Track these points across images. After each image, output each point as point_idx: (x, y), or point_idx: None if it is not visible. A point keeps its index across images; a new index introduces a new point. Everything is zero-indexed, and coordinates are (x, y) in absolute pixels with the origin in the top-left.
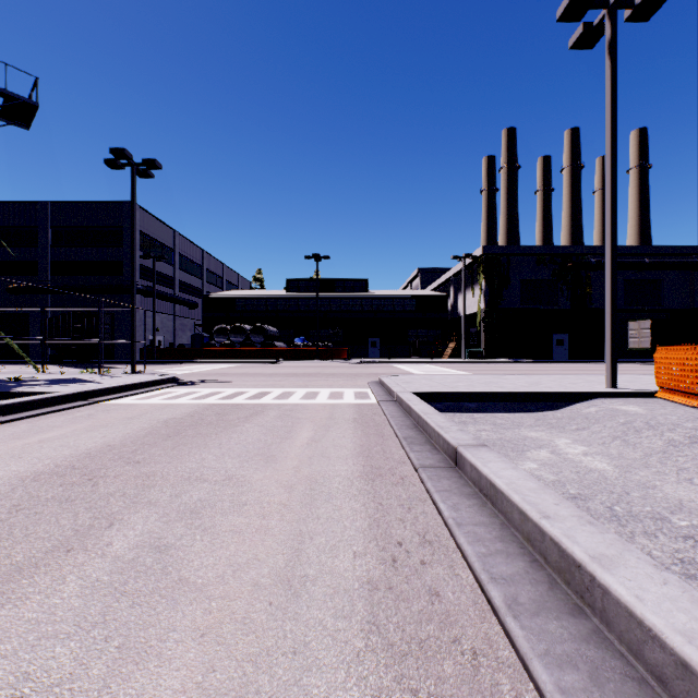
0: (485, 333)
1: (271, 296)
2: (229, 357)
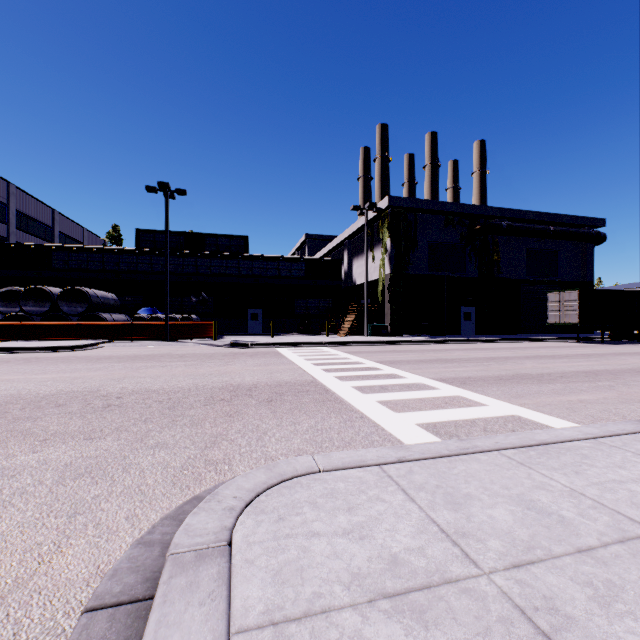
0: (391, 304)
1: (109, 249)
2: (13, 337)
